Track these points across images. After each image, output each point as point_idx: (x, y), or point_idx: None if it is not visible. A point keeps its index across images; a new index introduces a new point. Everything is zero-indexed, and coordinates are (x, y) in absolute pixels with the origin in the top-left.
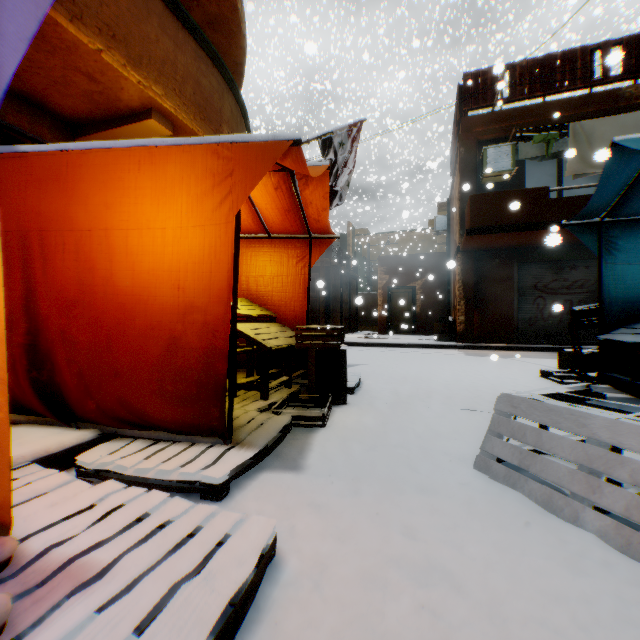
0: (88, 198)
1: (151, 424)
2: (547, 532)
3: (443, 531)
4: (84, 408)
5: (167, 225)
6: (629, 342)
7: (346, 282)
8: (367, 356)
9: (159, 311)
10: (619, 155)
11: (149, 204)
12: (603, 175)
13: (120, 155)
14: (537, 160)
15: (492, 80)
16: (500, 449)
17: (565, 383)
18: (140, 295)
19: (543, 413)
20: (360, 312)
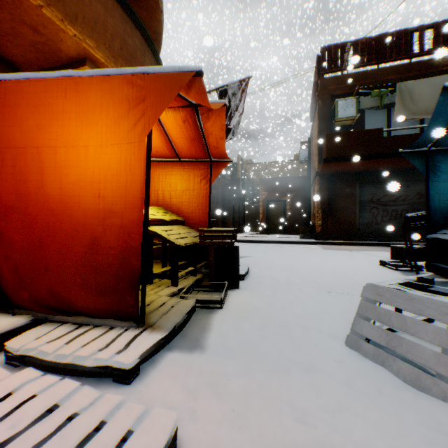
0: (23, 120)
1: (76, 311)
2: (422, 413)
3: (329, 413)
4: (19, 297)
5: (89, 143)
6: None
7: (237, 197)
8: (252, 250)
9: (83, 216)
10: (447, 97)
11: (74, 125)
12: (434, 113)
13: (50, 84)
14: (373, 110)
15: (341, 52)
16: (368, 331)
17: (399, 270)
18: (67, 202)
19: (406, 301)
20: (246, 218)
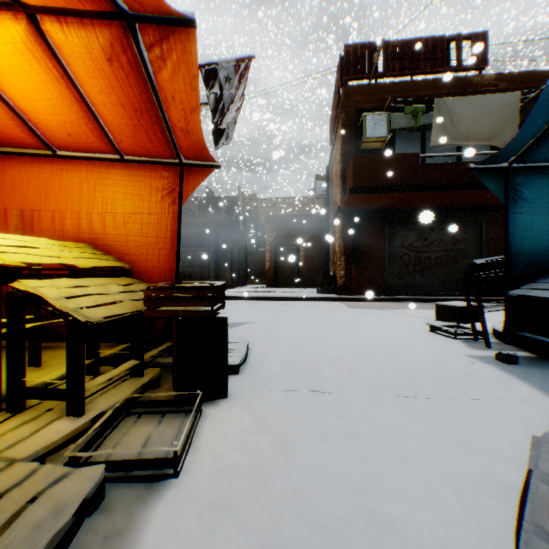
0: None
1: None
2: None
3: None
4: None
5: None
6: (534, 298)
7: (236, 239)
8: (256, 311)
9: None
10: None
11: None
12: (542, 97)
13: None
14: (406, 132)
15: (369, 54)
16: None
17: (459, 339)
18: None
19: None
20: (249, 267)
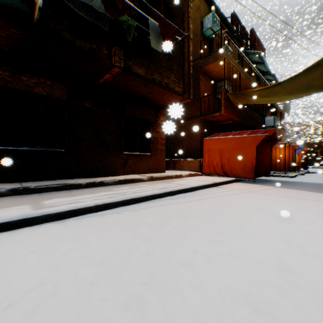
0: None
1: None
2: None
3: None
4: None
5: None
6: None
7: None
8: None
9: None
10: None
11: None
12: None
13: None
14: None
15: None
16: None
17: None
18: None
19: None
20: None
